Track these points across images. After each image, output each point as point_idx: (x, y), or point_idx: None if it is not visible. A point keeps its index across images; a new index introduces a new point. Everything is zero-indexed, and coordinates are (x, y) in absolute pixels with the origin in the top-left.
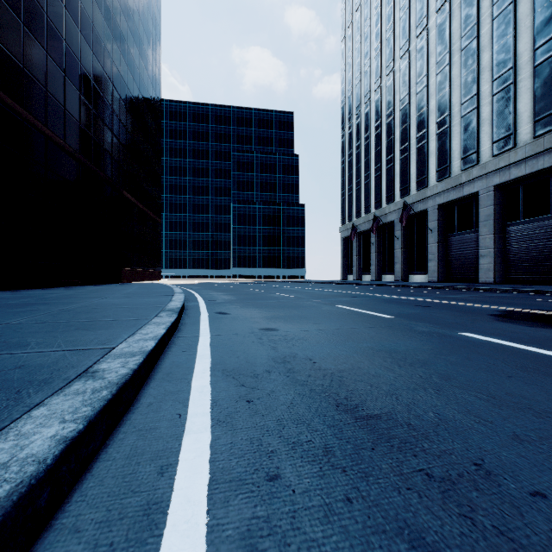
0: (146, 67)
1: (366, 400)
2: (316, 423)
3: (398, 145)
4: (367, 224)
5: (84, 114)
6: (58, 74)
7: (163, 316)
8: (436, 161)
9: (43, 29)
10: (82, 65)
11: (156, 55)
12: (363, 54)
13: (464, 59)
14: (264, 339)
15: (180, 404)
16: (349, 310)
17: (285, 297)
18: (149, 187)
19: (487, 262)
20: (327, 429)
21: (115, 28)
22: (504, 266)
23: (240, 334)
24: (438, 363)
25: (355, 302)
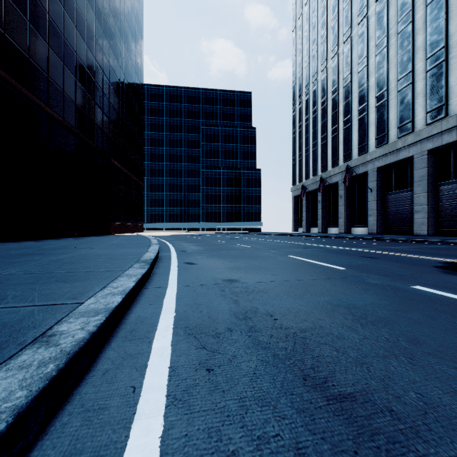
0: (130, 57)
1: (334, 371)
2: (282, 404)
3: (342, 117)
4: (315, 185)
5: (79, 95)
6: (57, 63)
7: (136, 268)
8: (375, 130)
9: (45, 26)
10: (77, 55)
11: (138, 47)
12: (311, 41)
13: (400, 41)
14: (226, 291)
15: (137, 372)
16: (303, 260)
17: (246, 248)
18: (133, 156)
19: (421, 217)
20: (296, 415)
21: (104, 25)
22: (436, 220)
23: (204, 285)
24: (401, 322)
25: (307, 253)
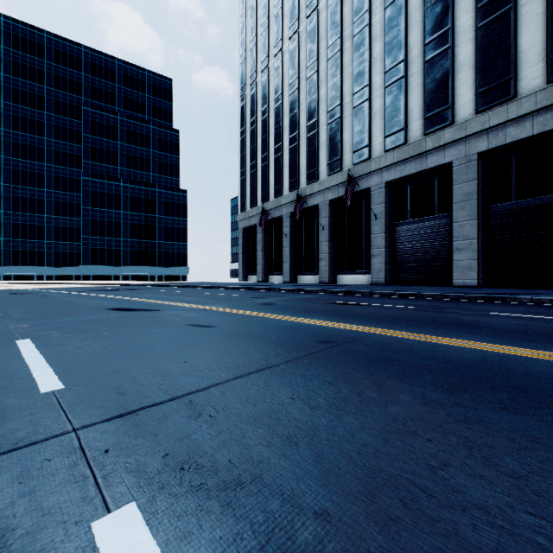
0: None
1: None
2: None
3: (325, 106)
4: (278, 210)
5: None
6: None
7: None
8: (385, 124)
9: None
10: None
11: None
12: None
13: None
14: None
15: None
16: None
17: None
18: None
19: (467, 258)
20: None
21: None
22: (485, 263)
23: None
24: None
25: None
